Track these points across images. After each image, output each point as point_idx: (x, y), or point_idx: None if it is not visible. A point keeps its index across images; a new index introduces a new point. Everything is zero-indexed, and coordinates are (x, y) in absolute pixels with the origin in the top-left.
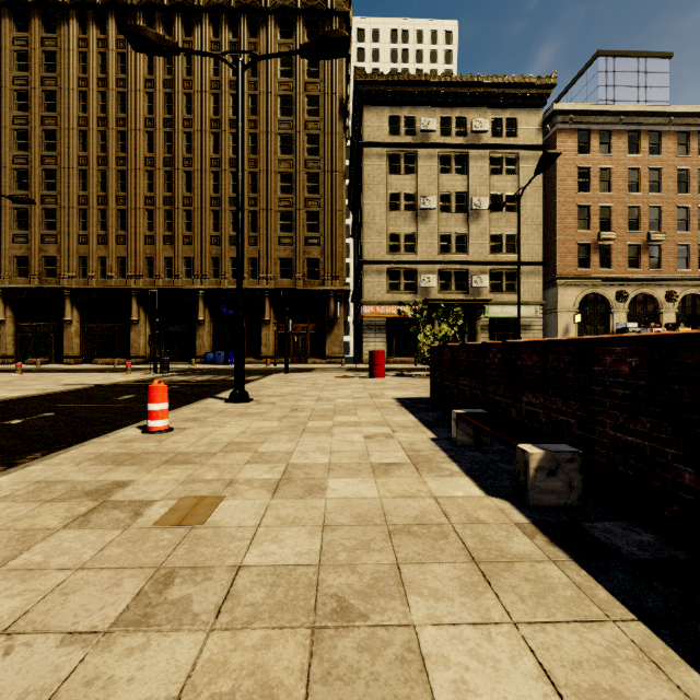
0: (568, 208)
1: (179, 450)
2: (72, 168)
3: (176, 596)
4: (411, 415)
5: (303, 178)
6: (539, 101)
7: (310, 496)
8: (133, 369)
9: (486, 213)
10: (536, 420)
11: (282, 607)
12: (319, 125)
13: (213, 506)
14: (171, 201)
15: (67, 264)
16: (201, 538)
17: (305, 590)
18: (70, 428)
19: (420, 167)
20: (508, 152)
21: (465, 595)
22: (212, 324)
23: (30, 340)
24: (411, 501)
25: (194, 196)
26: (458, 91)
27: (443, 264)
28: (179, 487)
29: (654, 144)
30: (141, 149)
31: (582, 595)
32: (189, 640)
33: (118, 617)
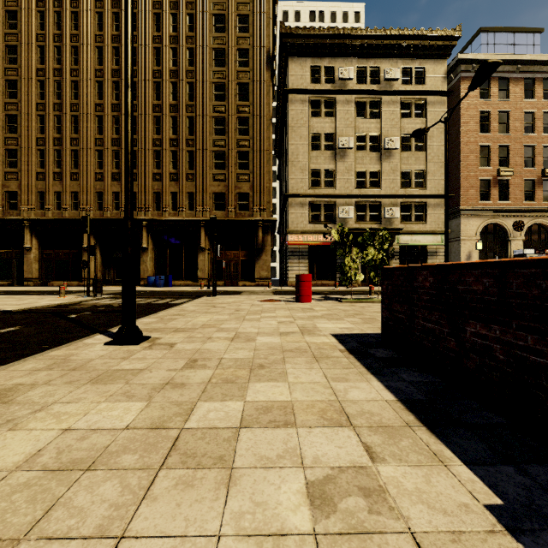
0: (470, 147)
1: None
2: (31, 114)
3: None
4: (375, 378)
5: (235, 122)
6: (445, 52)
7: None
8: (79, 291)
9: (397, 152)
10: None
11: None
12: (249, 74)
13: None
14: (118, 142)
15: (26, 198)
16: None
17: None
18: None
19: (338, 112)
20: (416, 98)
21: None
22: (155, 251)
23: None
24: None
25: (138, 137)
26: (373, 43)
27: (359, 197)
28: None
29: (547, 91)
30: (92, 96)
31: None
32: None
33: None
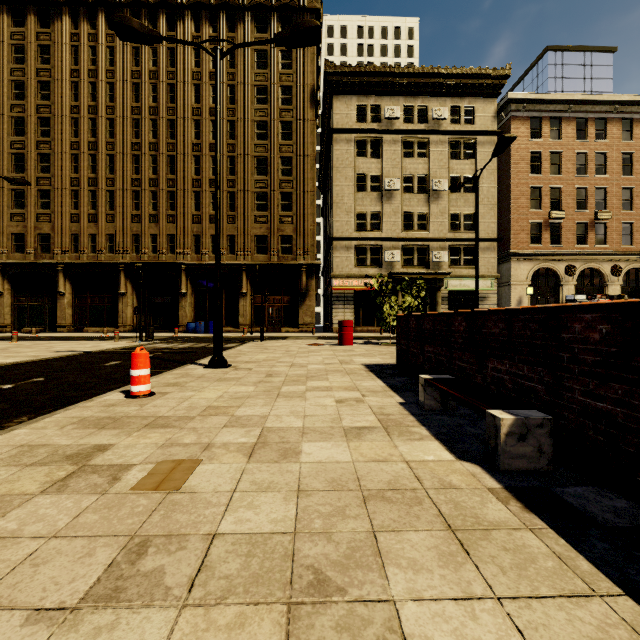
0: (521, 189)
1: (160, 413)
2: (65, 153)
3: (149, 567)
4: (379, 380)
5: (277, 162)
6: (495, 90)
7: (284, 460)
8: (121, 337)
9: (445, 194)
10: (502, 386)
11: (257, 580)
12: (292, 112)
13: (190, 471)
14: (156, 183)
15: (60, 240)
16: (177, 504)
17: (281, 560)
18: (58, 392)
19: (385, 152)
20: (465, 138)
21: (444, 566)
22: (194, 296)
23: (26, 311)
24: (384, 465)
25: (177, 178)
26: (420, 81)
27: (406, 240)
28: (158, 451)
29: (600, 131)
30: (128, 135)
31: (564, 566)
32: (160, 618)
33: (88, 591)
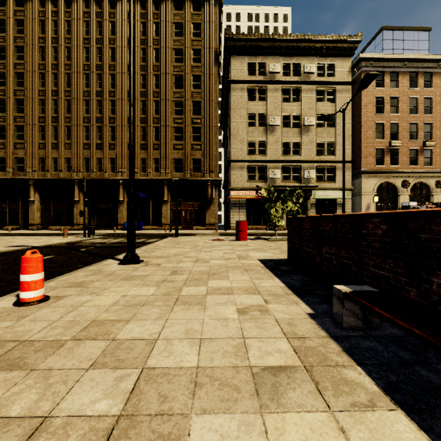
0: (369, 124)
1: (27, 335)
2: (35, 98)
3: None
4: (277, 278)
5: (190, 105)
6: (350, 52)
7: None
8: (73, 233)
9: (313, 128)
10: None
11: None
12: (201, 68)
13: None
14: (101, 120)
15: (31, 162)
16: None
17: None
18: None
19: (269, 97)
20: (328, 87)
21: None
22: None
23: (6, 214)
24: None
25: (116, 116)
26: (295, 45)
27: (284, 162)
28: None
29: (427, 81)
30: (81, 85)
31: None
32: None
33: None
